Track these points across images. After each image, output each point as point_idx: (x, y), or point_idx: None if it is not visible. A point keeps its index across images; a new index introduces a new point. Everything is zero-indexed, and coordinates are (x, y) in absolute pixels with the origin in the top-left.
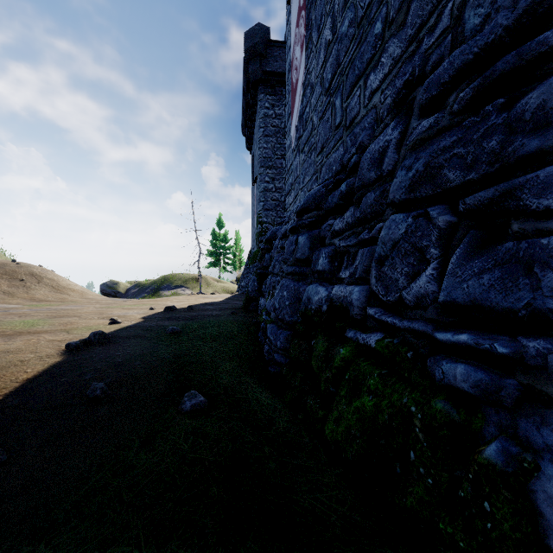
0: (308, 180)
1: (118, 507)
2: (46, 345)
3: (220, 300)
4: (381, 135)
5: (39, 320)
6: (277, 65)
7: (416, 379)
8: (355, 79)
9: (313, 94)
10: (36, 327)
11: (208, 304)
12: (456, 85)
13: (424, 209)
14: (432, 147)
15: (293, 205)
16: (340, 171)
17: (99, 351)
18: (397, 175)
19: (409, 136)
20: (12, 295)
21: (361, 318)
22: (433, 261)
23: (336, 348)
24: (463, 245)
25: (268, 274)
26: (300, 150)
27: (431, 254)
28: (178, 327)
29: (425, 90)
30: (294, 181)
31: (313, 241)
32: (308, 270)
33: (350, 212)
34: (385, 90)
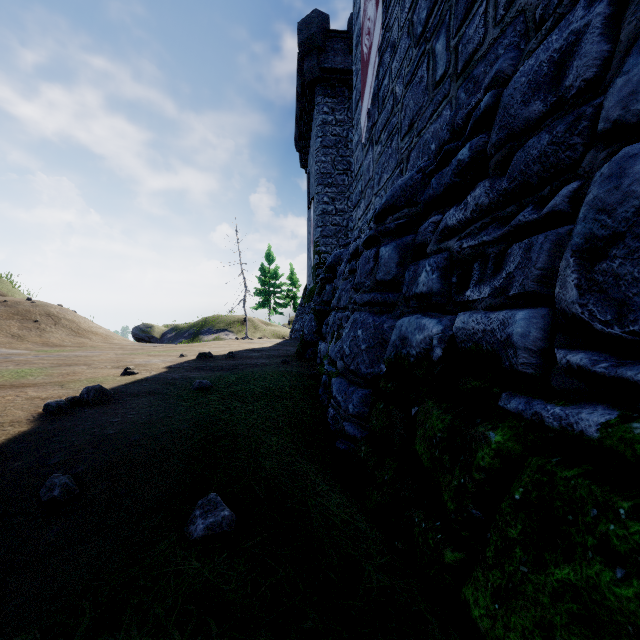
0: (386, 178)
1: None
2: (21, 404)
3: (269, 345)
4: (552, 34)
5: (37, 369)
6: (338, 60)
7: None
8: None
9: (395, 56)
10: (27, 378)
11: (253, 350)
12: None
13: None
14: None
15: (363, 219)
16: (449, 140)
17: (89, 415)
18: (630, 67)
19: None
20: (22, 338)
21: (535, 372)
22: None
23: (476, 429)
24: None
25: (329, 311)
26: (374, 142)
27: None
28: (208, 381)
29: None
30: (364, 187)
31: (403, 253)
32: (395, 297)
33: (482, 187)
34: None
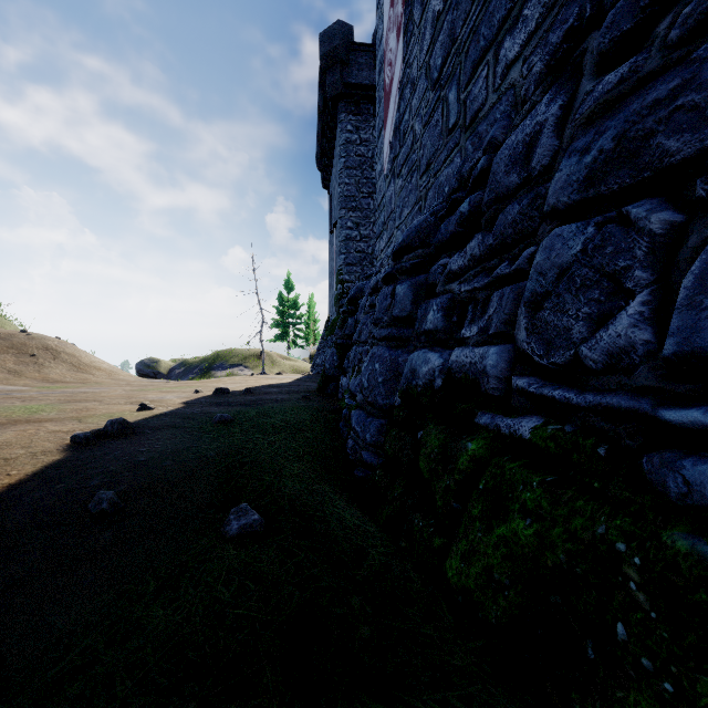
0: (407, 213)
1: (105, 707)
2: (45, 437)
3: (288, 381)
4: (527, 118)
5: (46, 405)
6: (363, 75)
7: (619, 493)
8: (480, 53)
9: (414, 93)
10: (40, 413)
11: (272, 386)
12: (671, 2)
13: (617, 210)
14: (629, 107)
15: (385, 251)
16: (458, 189)
17: (117, 446)
18: (562, 167)
19: (578, 108)
20: (19, 374)
21: (501, 394)
22: (640, 291)
23: (460, 442)
24: (707, 256)
25: (351, 344)
26: (395, 175)
27: (636, 280)
28: (229, 415)
29: (609, 27)
30: (387, 219)
31: (417, 291)
32: (409, 333)
33: (476, 240)
34: (530, 56)
